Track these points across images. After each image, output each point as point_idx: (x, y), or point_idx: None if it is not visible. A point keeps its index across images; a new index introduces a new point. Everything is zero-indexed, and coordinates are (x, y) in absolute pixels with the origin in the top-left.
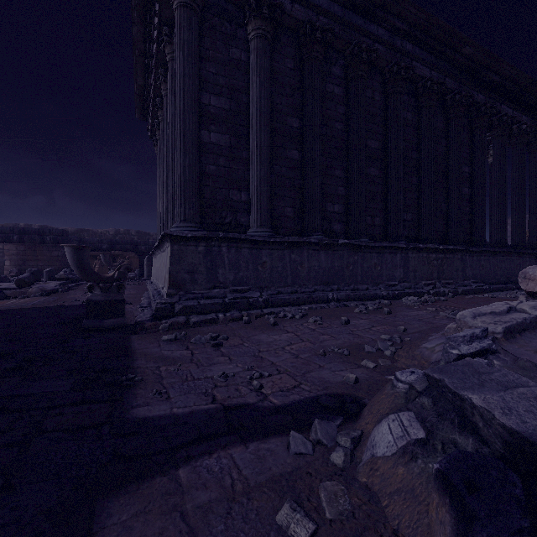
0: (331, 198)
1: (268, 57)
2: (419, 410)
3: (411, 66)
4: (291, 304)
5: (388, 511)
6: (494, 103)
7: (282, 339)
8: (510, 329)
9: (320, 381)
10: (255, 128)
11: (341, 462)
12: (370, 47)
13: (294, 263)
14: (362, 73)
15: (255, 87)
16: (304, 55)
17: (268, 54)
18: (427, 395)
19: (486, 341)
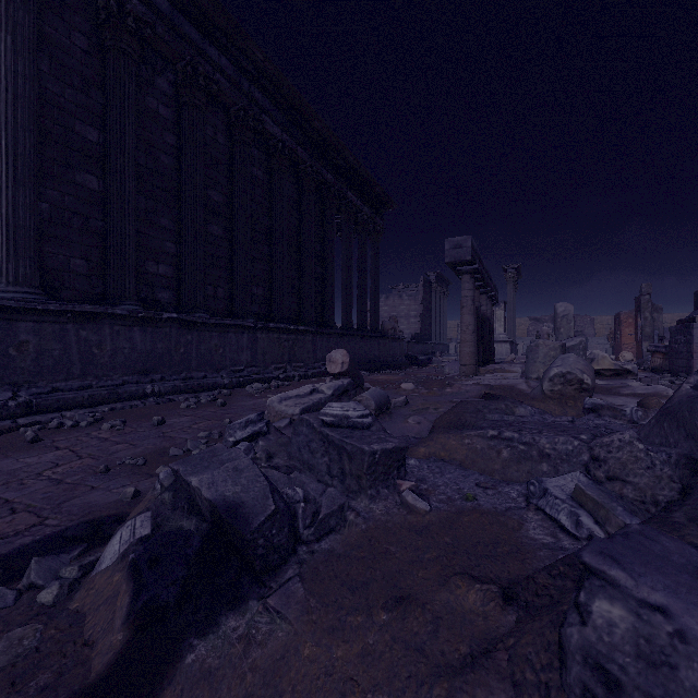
0: (154, 255)
1: (34, 13)
2: (158, 507)
3: (260, 119)
4: (79, 405)
5: (88, 626)
6: (342, 188)
7: (42, 461)
8: (307, 410)
9: (83, 507)
10: (3, 119)
11: (53, 598)
12: (210, 74)
13: (85, 344)
14: (198, 102)
15: (3, 50)
16: (107, 40)
17: (32, 8)
18: (171, 489)
19: (260, 424)
